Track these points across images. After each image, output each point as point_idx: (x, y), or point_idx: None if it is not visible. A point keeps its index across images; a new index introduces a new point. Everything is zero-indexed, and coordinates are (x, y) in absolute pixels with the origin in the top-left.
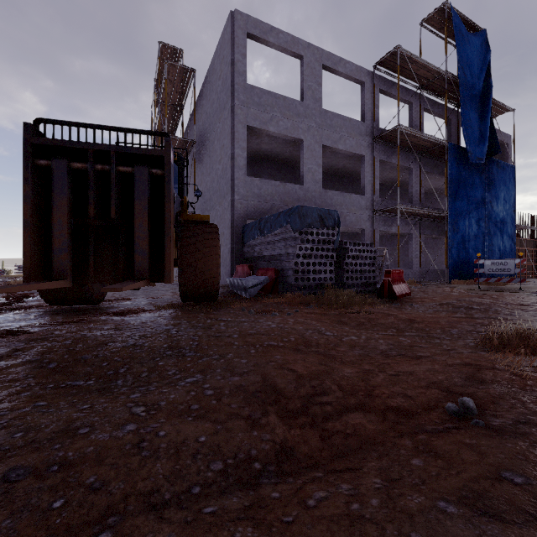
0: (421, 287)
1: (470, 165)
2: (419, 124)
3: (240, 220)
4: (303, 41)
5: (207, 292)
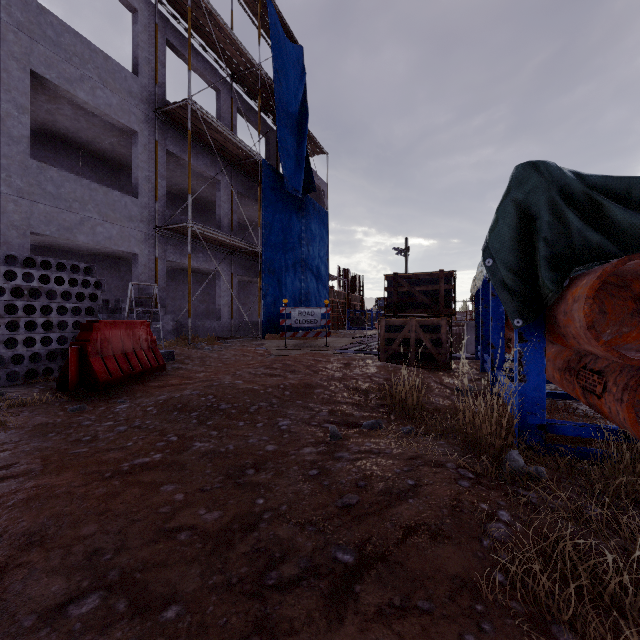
0: (220, 347)
1: (287, 196)
2: (231, 125)
3: None
4: None
5: None
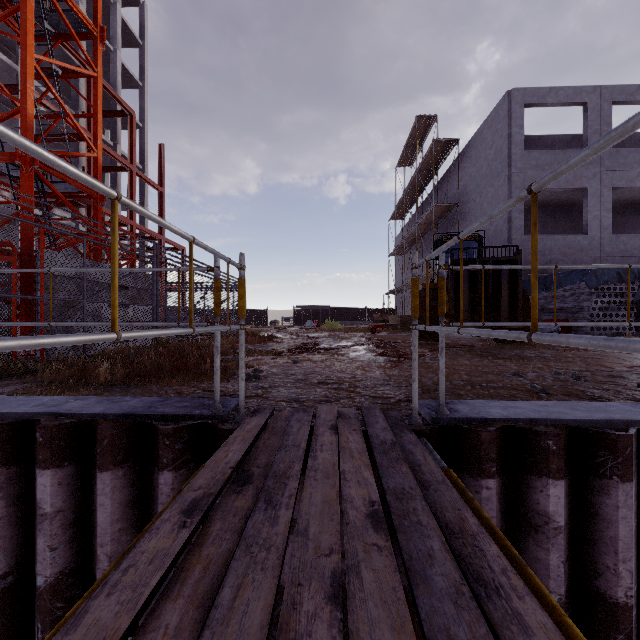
0: None
1: None
2: None
3: None
4: (587, 87)
5: None
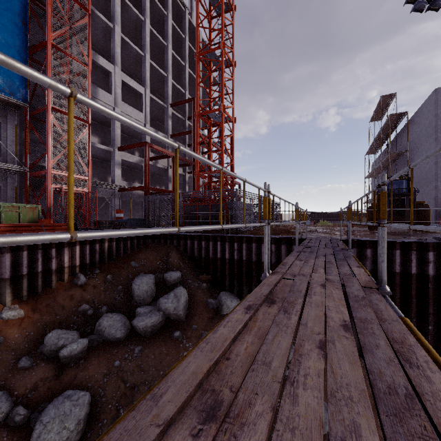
0: None
1: None
2: None
3: None
4: None
5: None
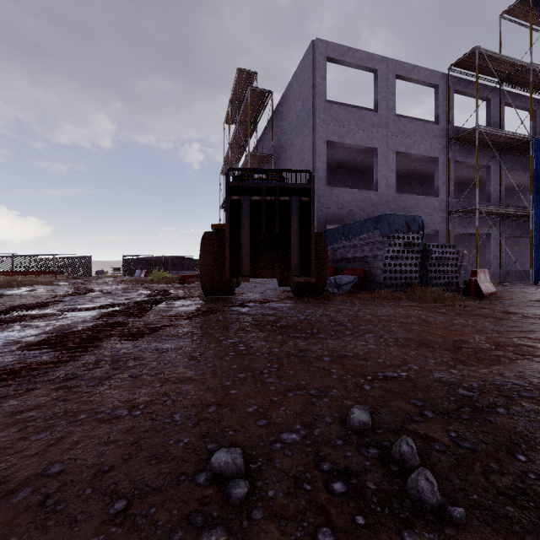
0: (503, 288)
1: None
2: (499, 120)
3: (321, 226)
4: (377, 56)
5: (317, 287)
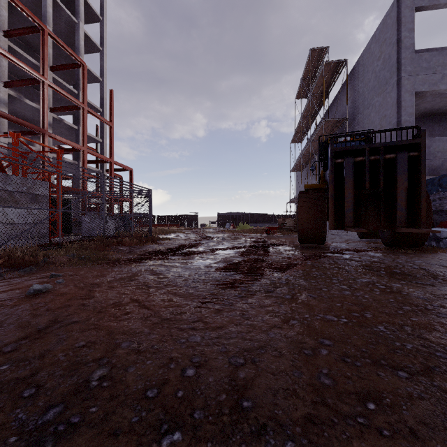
0: None
1: None
2: None
3: None
4: None
5: (416, 239)
